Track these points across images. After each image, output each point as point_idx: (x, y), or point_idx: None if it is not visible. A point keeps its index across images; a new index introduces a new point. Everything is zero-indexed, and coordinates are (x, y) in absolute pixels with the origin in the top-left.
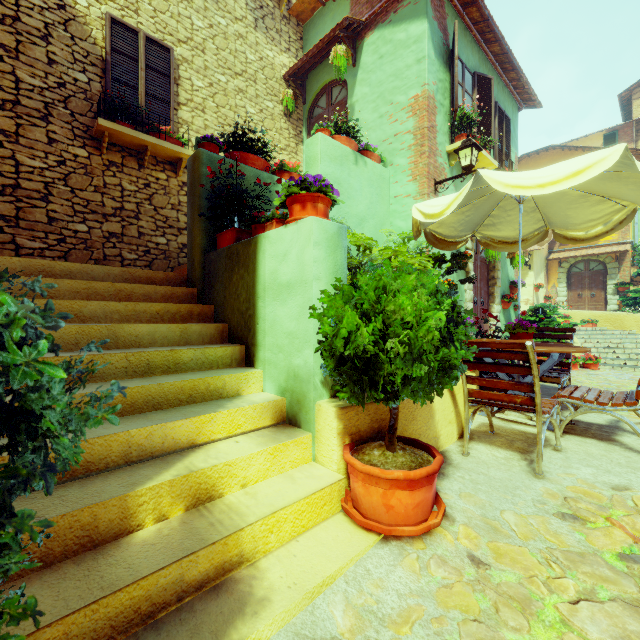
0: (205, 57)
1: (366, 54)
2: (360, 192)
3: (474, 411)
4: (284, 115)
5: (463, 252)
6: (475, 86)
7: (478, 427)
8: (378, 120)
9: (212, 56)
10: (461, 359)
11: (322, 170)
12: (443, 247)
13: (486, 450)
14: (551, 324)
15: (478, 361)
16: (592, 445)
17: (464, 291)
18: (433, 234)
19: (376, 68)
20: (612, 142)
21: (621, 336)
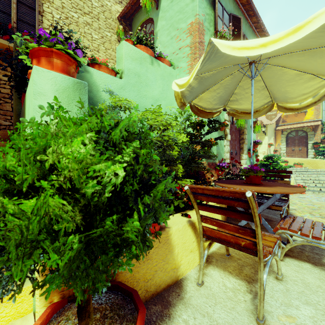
0: (62, 0)
1: (163, 1)
2: (155, 82)
3: (210, 243)
4: (118, 41)
5: (222, 122)
6: (231, 22)
7: (219, 249)
8: (170, 40)
9: (67, 0)
10: (195, 202)
11: (125, 65)
12: (203, 116)
13: (219, 277)
14: (277, 166)
15: (209, 204)
16: (308, 271)
17: (224, 146)
18: (196, 106)
19: (169, 8)
20: None
21: (317, 172)
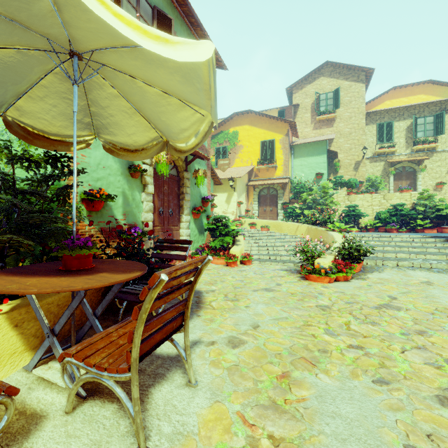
0: None
1: None
2: None
3: None
4: None
5: (134, 165)
6: (155, 18)
7: None
8: None
9: None
10: None
11: None
12: (45, 145)
13: None
14: (224, 231)
15: None
16: (92, 429)
17: (141, 202)
18: (21, 125)
19: None
20: (282, 116)
21: (277, 237)
